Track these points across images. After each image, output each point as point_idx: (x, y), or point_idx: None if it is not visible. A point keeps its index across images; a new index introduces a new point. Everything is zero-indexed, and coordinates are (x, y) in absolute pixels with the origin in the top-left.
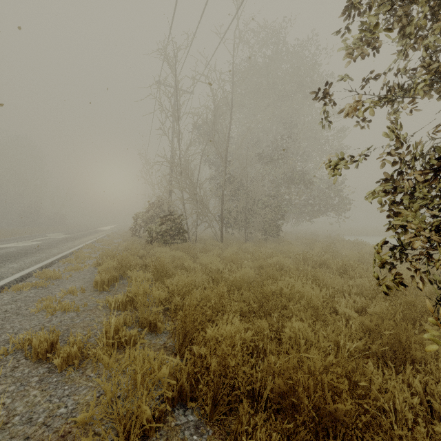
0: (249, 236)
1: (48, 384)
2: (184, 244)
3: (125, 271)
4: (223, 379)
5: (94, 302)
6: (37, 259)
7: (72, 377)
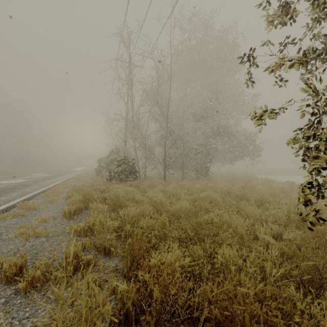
0: (185, 175)
1: (12, 305)
2: (135, 182)
3: (88, 203)
4: (164, 305)
5: (62, 228)
6: (22, 193)
7: (34, 299)
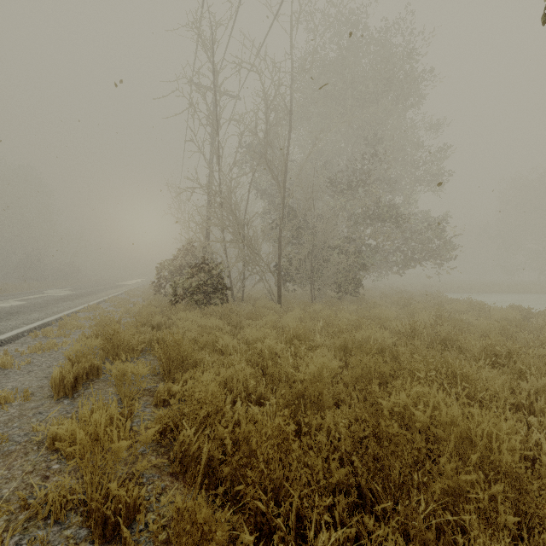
0: (316, 293)
1: None
2: (224, 306)
3: (117, 355)
4: None
5: (30, 428)
6: None
7: None
